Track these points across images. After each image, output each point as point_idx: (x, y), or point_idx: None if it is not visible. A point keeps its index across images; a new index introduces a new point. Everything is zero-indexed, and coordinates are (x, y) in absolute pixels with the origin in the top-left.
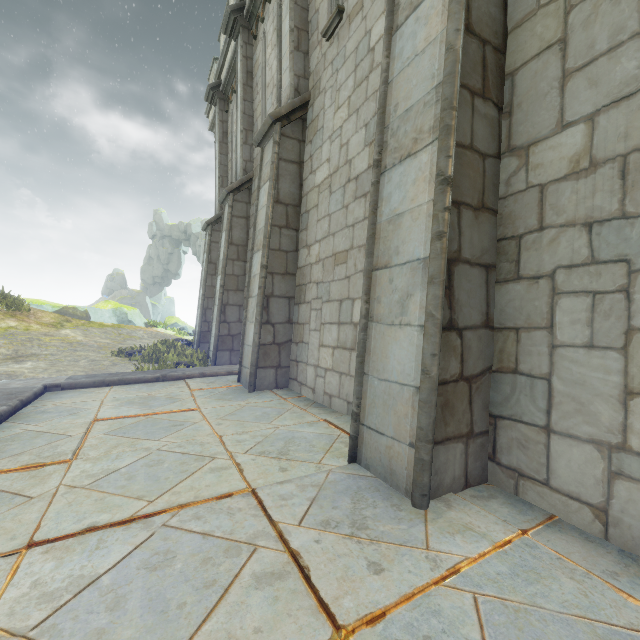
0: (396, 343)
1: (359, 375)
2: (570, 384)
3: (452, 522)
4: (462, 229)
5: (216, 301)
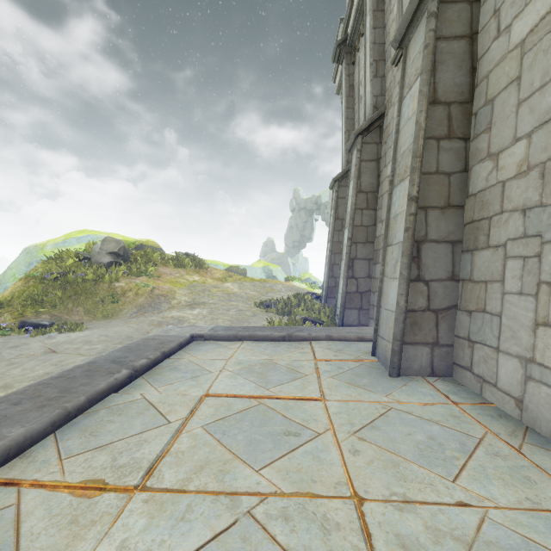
0: None
1: None
2: None
3: None
4: None
5: (343, 255)
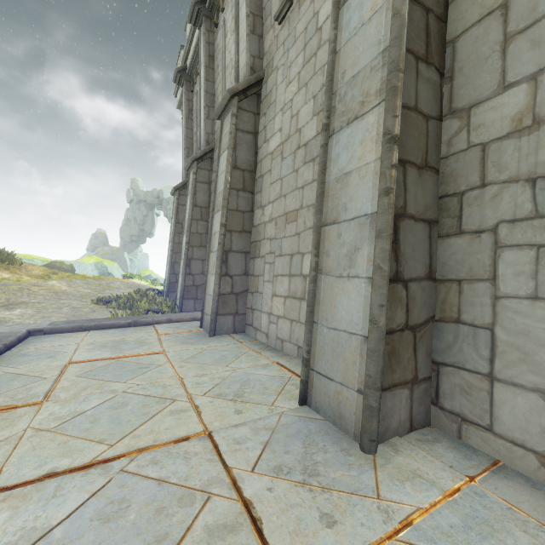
0: (344, 294)
1: (309, 323)
2: (514, 334)
3: (401, 468)
4: (407, 186)
5: (182, 256)
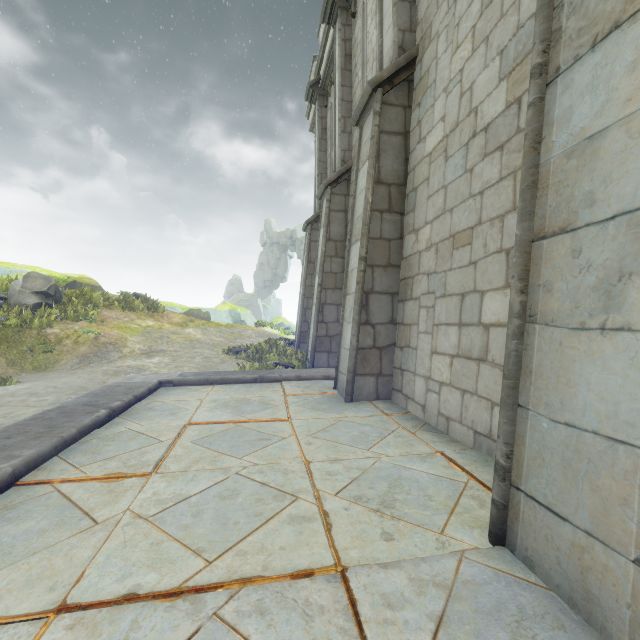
0: (592, 361)
1: (509, 407)
2: None
3: None
4: None
5: (314, 300)
